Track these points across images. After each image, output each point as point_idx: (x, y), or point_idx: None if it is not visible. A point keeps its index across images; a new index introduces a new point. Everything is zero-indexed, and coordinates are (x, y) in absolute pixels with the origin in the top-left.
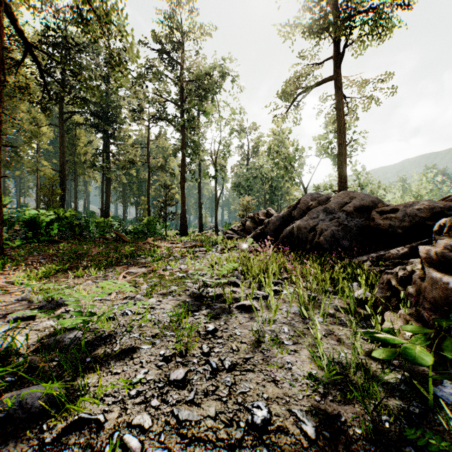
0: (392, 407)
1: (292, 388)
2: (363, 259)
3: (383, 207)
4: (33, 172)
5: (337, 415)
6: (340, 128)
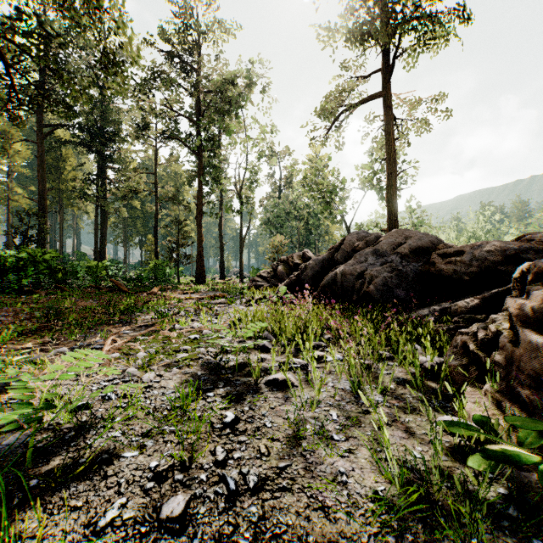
0: None
1: (351, 519)
2: (423, 313)
3: (445, 249)
4: (3, 202)
5: None
6: (389, 154)
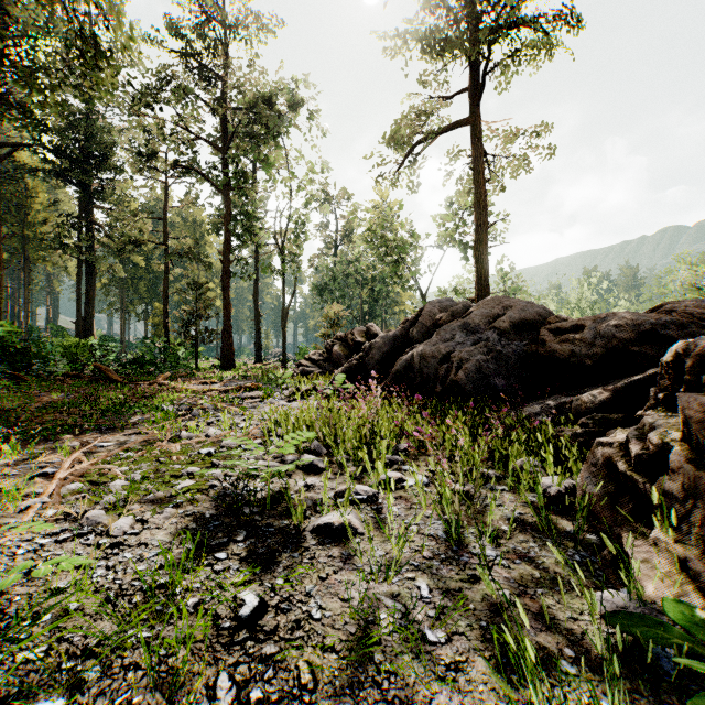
0: None
1: None
2: (534, 411)
3: (559, 323)
4: None
5: None
6: (478, 200)
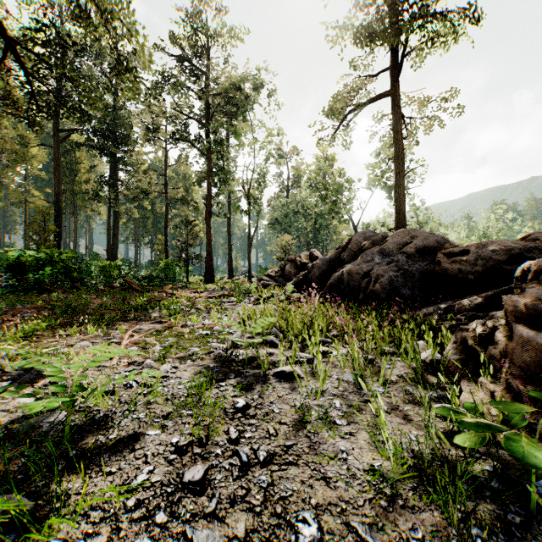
0: (483, 513)
1: (349, 488)
2: (428, 311)
3: (450, 249)
4: (21, 204)
5: (412, 529)
6: (397, 154)
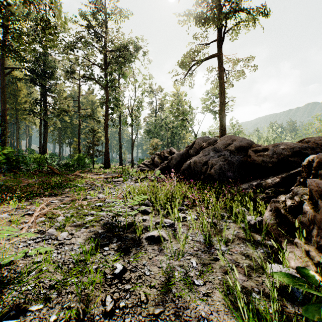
0: None
1: None
2: (245, 187)
3: (257, 147)
4: None
5: None
6: (221, 91)
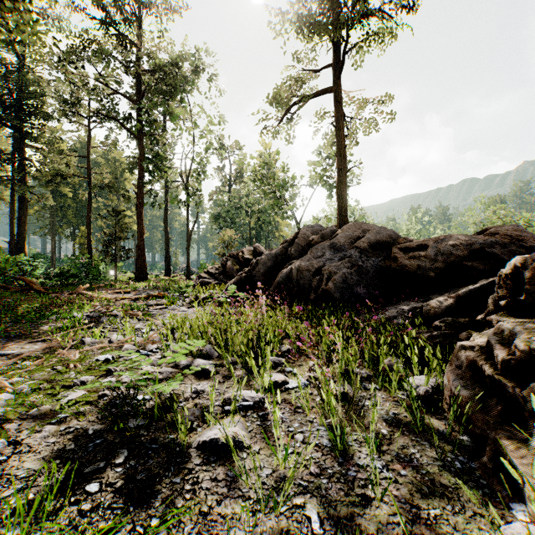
0: None
1: None
2: (391, 314)
3: (407, 243)
4: None
5: None
6: (339, 150)
